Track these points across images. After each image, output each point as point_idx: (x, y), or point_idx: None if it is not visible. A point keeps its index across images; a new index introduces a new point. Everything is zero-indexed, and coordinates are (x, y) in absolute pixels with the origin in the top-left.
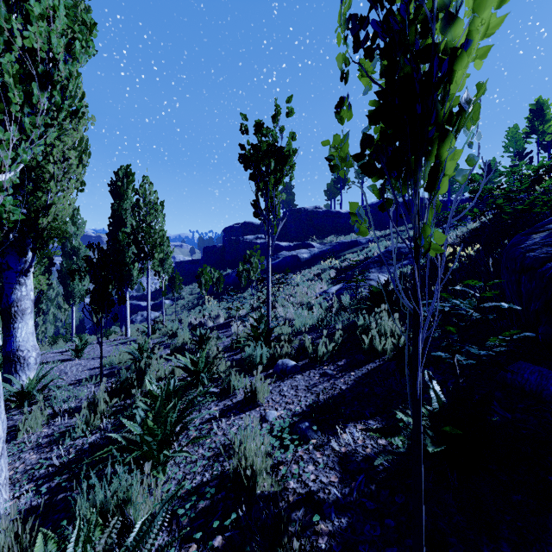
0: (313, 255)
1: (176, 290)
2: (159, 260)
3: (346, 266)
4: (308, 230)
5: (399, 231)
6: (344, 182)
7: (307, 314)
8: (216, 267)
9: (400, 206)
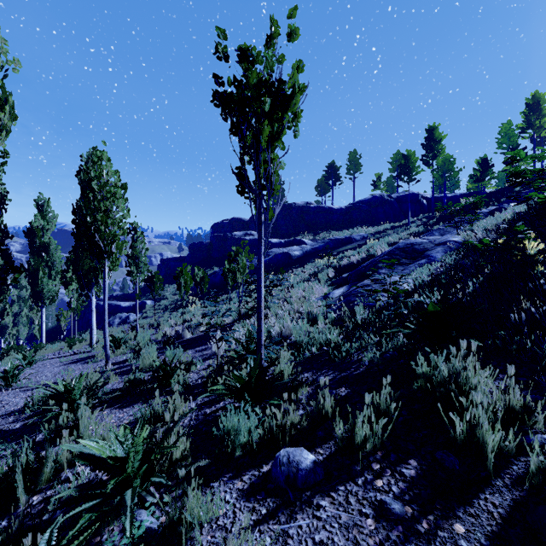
0: (305, 253)
1: (155, 291)
2: (131, 258)
3: (346, 265)
4: (299, 227)
5: (394, 228)
6: (335, 178)
7: (309, 329)
8: (203, 265)
9: (394, 202)
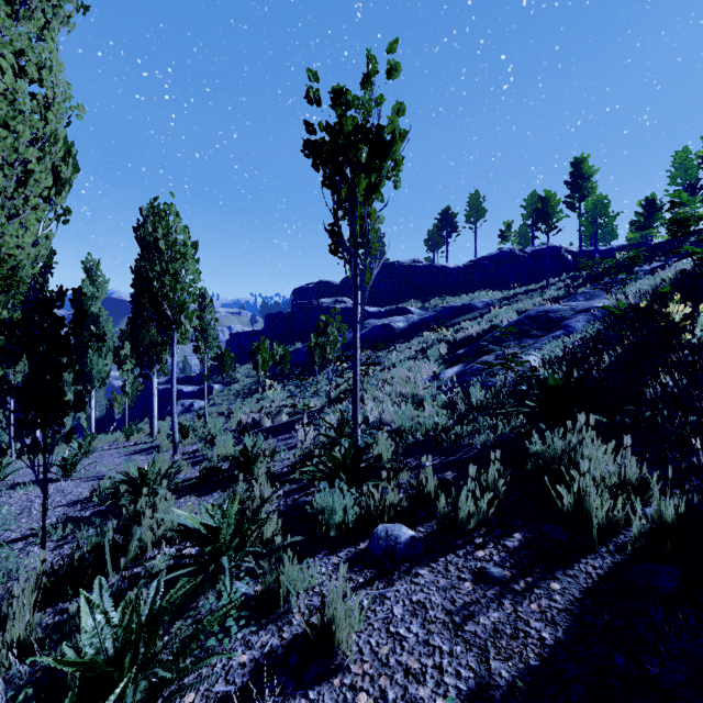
0: (411, 324)
1: (226, 371)
2: (199, 331)
3: (462, 339)
4: (404, 291)
5: (528, 292)
6: (451, 228)
7: (414, 414)
8: (282, 341)
9: (528, 258)
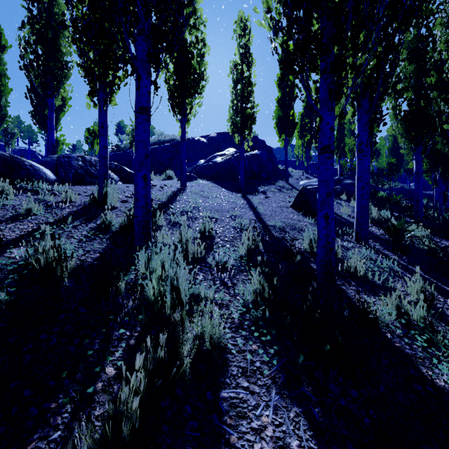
0: None
1: None
2: None
3: None
4: None
5: None
6: None
7: None
8: None
9: (17, 152)
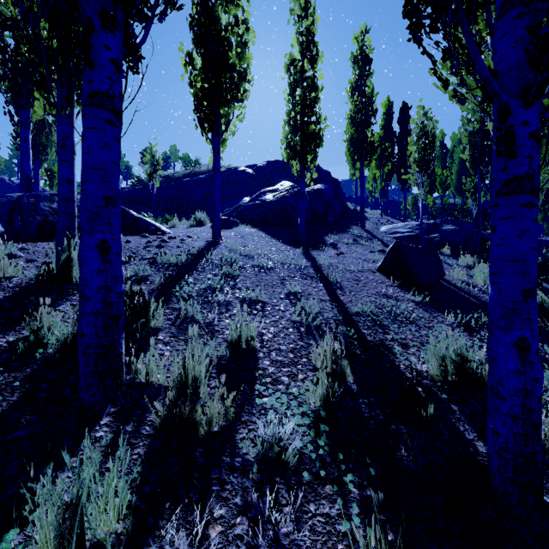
0: None
1: None
2: None
3: None
4: None
5: None
6: None
7: None
8: None
9: (16, 187)
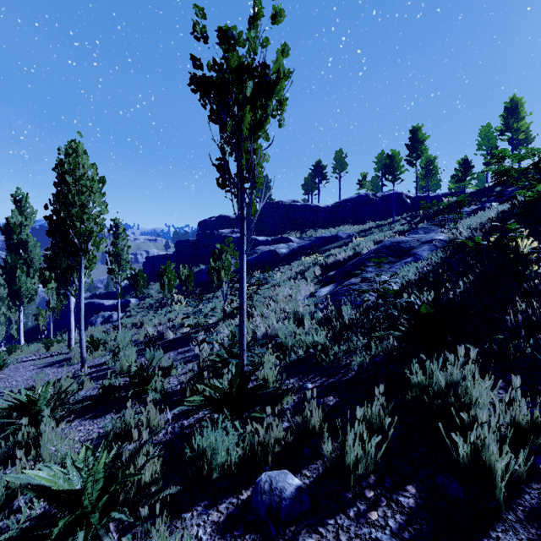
0: (292, 250)
1: (139, 289)
2: (112, 256)
3: (332, 263)
4: (286, 224)
5: (379, 226)
6: (322, 176)
7: (296, 329)
8: (189, 263)
9: (379, 201)
